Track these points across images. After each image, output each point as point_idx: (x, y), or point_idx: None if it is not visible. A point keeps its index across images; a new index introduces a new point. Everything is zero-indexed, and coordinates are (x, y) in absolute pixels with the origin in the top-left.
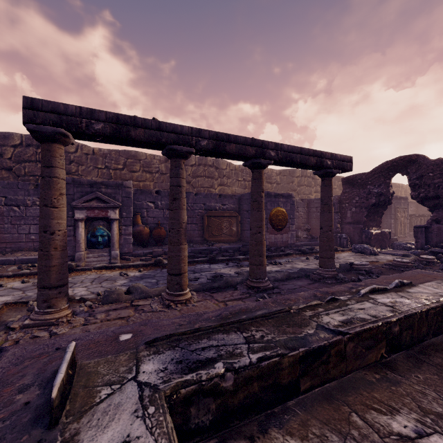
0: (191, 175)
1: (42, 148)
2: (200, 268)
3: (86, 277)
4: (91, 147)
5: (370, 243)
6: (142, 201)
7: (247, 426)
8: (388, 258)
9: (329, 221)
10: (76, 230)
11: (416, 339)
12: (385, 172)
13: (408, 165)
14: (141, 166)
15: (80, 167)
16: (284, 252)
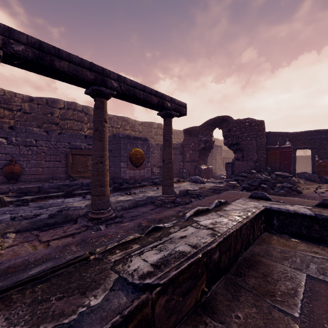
0: (59, 117)
1: None
2: (51, 203)
3: None
4: None
5: (201, 176)
6: None
7: None
8: (211, 185)
9: (169, 155)
10: None
11: (232, 258)
12: (209, 126)
13: (222, 122)
14: None
15: None
16: (140, 184)
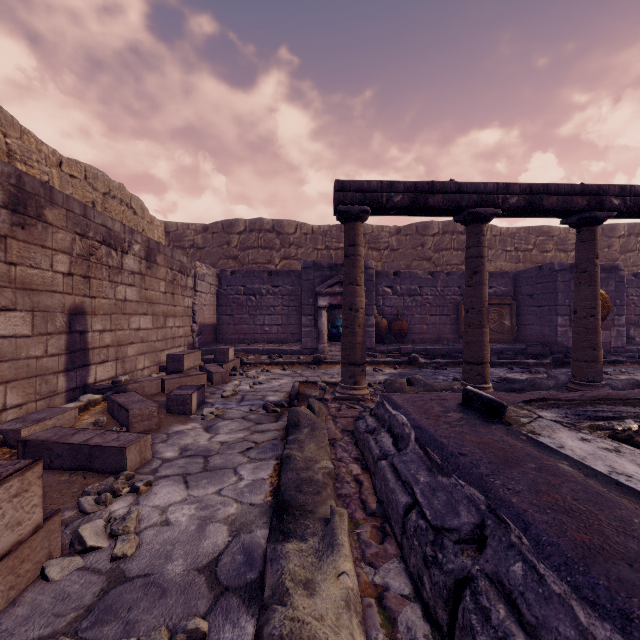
0: (432, 249)
1: (347, 228)
2: None
3: (339, 371)
4: (310, 225)
5: None
6: (377, 285)
7: None
8: None
9: None
10: (319, 319)
11: None
12: None
13: None
14: (366, 242)
15: (299, 250)
16: (607, 359)
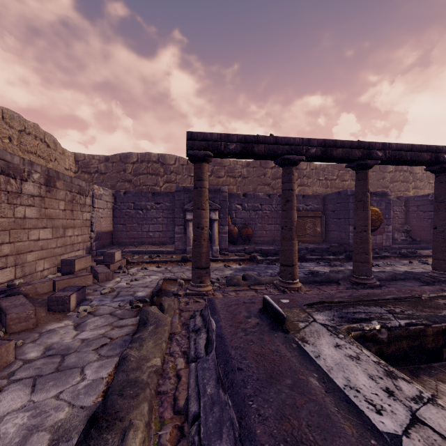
0: (271, 177)
1: (195, 167)
2: None
3: None
4: (185, 159)
5: None
6: (231, 203)
7: (399, 371)
8: None
9: (445, 220)
10: (187, 228)
11: None
12: None
13: None
14: (226, 172)
15: (178, 176)
16: (379, 255)
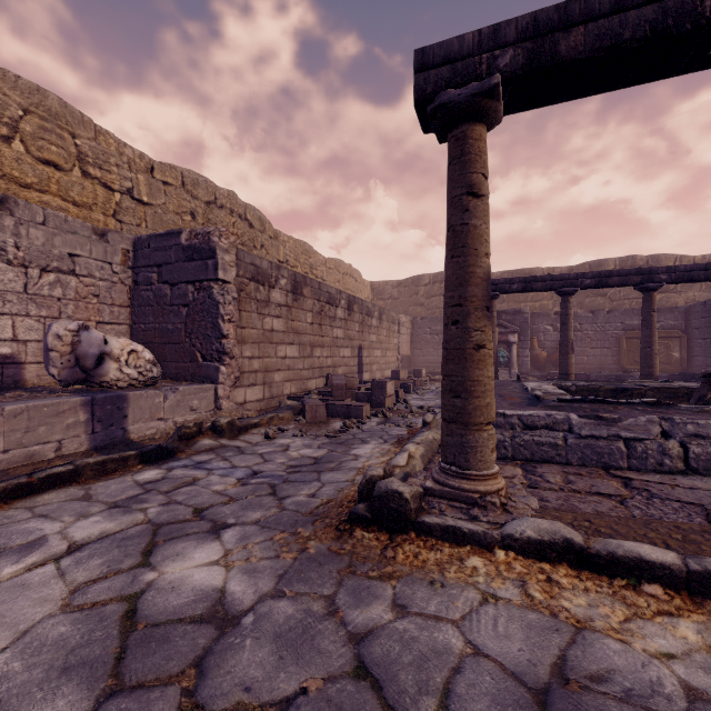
0: None
1: None
2: None
3: None
4: None
5: None
6: (539, 324)
7: None
8: None
9: None
10: None
11: None
12: None
13: None
14: None
15: None
16: None
